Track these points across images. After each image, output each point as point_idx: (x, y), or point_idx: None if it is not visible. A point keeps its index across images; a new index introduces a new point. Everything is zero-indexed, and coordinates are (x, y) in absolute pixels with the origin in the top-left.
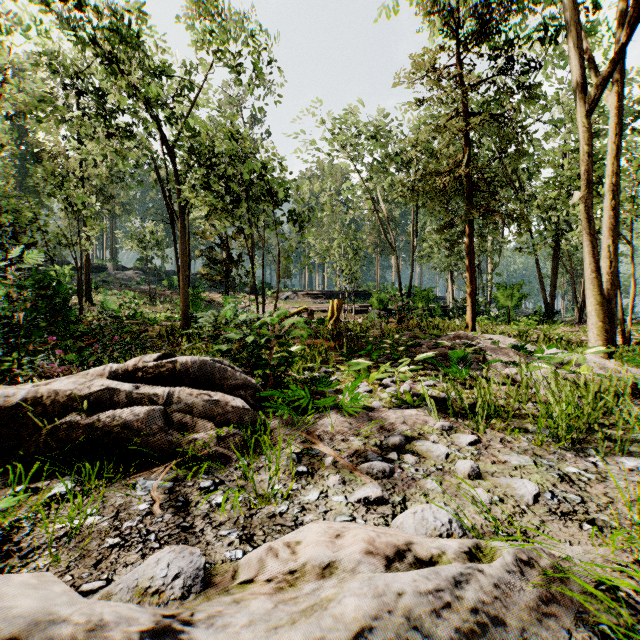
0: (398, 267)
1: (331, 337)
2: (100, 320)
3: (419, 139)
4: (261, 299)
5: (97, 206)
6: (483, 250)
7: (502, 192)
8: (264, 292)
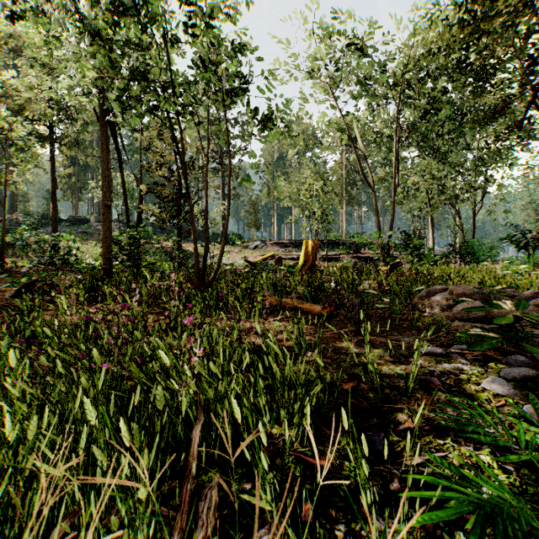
0: (376, 209)
1: (308, 292)
2: (31, 267)
3: (404, 57)
4: (230, 248)
5: (21, 131)
6: (488, 182)
7: (487, 129)
8: (207, 225)
